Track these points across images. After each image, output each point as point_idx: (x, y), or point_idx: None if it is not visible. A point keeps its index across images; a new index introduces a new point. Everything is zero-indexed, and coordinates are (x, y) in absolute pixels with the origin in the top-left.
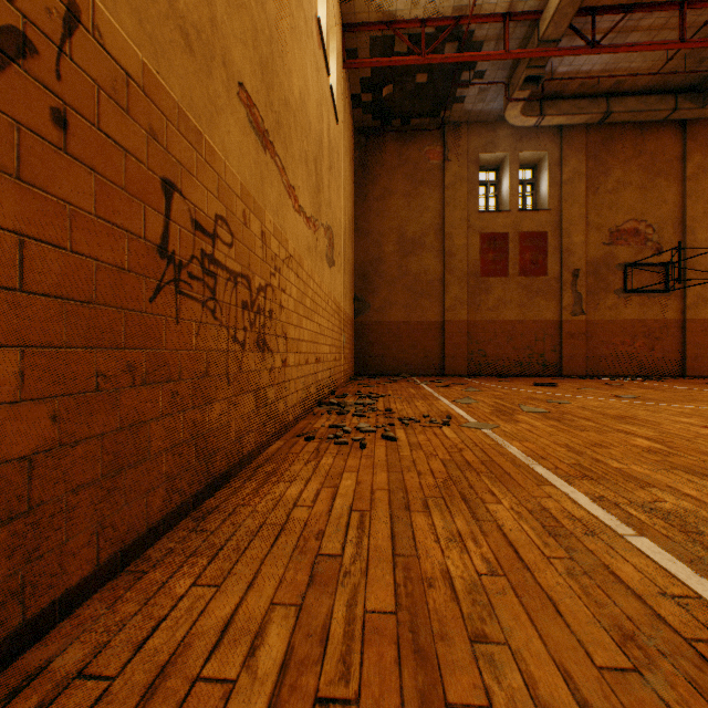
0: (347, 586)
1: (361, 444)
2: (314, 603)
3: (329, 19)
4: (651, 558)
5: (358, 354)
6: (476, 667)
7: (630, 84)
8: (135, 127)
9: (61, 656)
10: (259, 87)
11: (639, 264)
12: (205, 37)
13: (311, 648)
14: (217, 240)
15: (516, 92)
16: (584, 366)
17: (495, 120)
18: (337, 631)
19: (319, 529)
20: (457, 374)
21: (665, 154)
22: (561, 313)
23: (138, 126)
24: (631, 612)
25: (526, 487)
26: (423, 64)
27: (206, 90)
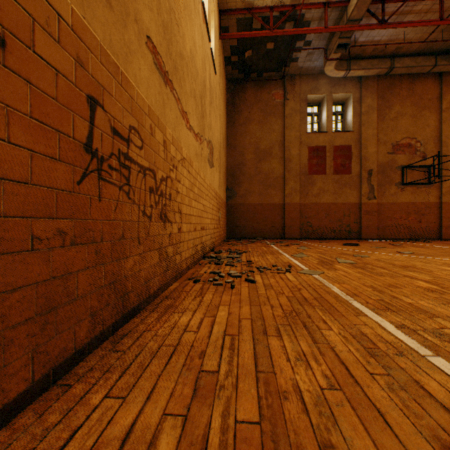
0: (222, 399)
1: (231, 285)
2: (197, 414)
3: (210, 5)
4: (448, 374)
5: (229, 225)
6: None
7: (405, 49)
8: (65, 55)
9: None
10: (162, 42)
11: (412, 166)
12: None
13: None
14: (130, 143)
15: (331, 54)
16: (376, 233)
17: (317, 73)
18: (214, 440)
19: (201, 350)
20: (293, 238)
21: (428, 95)
22: (360, 198)
23: (68, 54)
24: (443, 423)
25: (347, 317)
26: (271, 36)
27: (122, 36)
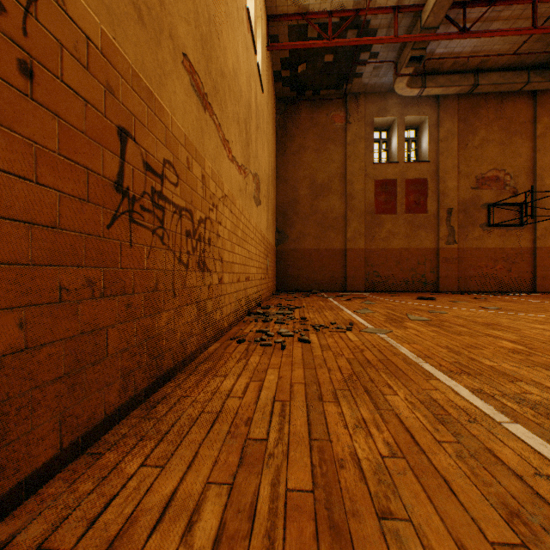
0: (272, 467)
1: (282, 345)
2: (243, 482)
3: (256, 10)
4: (525, 442)
5: (279, 275)
6: (384, 542)
7: (492, 63)
8: (94, 82)
9: (24, 531)
10: (200, 59)
11: (500, 204)
12: (154, 13)
13: (240, 524)
14: (165, 180)
15: (403, 69)
16: (456, 284)
17: (386, 91)
18: (263, 508)
19: (247, 416)
20: (356, 290)
21: (520, 117)
22: (438, 242)
23: (97, 81)
24: (514, 491)
25: (416, 381)
26: (330, 47)
27: (155, 56)
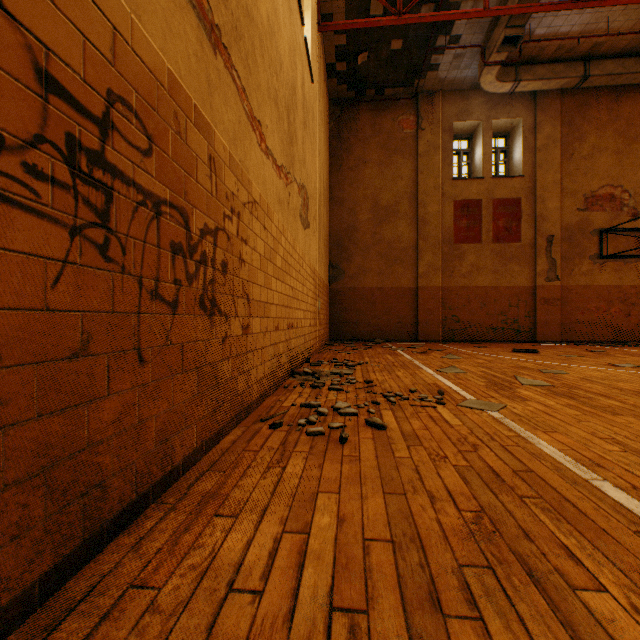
0: None
1: (341, 437)
2: None
3: None
4: None
5: (333, 320)
6: None
7: (608, 46)
8: None
9: None
10: None
11: (615, 230)
12: None
13: None
14: (112, 133)
15: (492, 55)
16: (559, 332)
17: (468, 88)
18: None
19: None
20: (430, 339)
21: None
22: (535, 279)
23: None
24: None
25: (618, 537)
26: (399, 25)
27: None
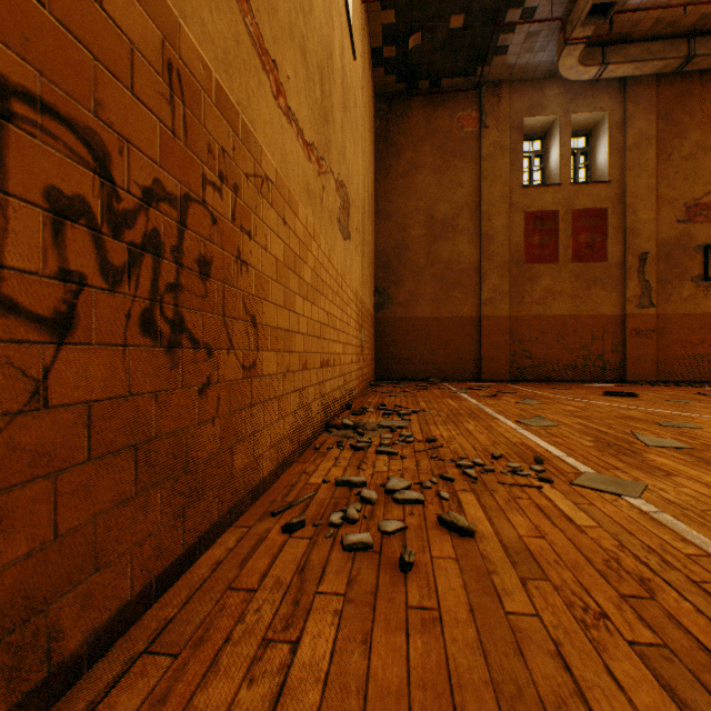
0: None
1: (401, 561)
2: None
3: None
4: None
5: (380, 355)
6: None
7: None
8: None
9: None
10: None
11: None
12: None
13: None
14: None
15: (575, 30)
16: (654, 370)
17: (542, 76)
18: None
19: None
20: (496, 379)
21: None
22: (624, 306)
23: None
24: None
25: None
26: None
27: None
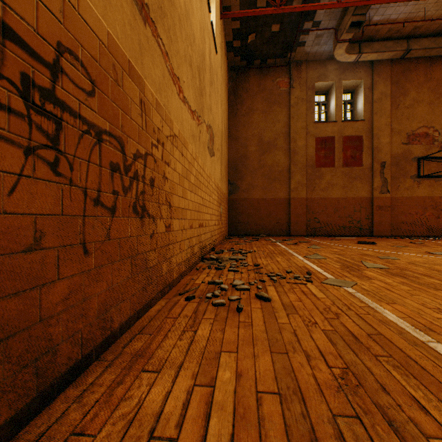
0: None
1: (237, 307)
2: None
3: None
4: None
5: (231, 221)
6: None
7: (424, 29)
8: None
9: None
10: None
11: (429, 158)
12: None
13: None
14: (61, 76)
15: (343, 35)
16: (389, 229)
17: (325, 58)
18: None
19: None
20: (299, 234)
21: None
22: (372, 192)
23: None
24: None
25: None
26: (277, 13)
27: None
